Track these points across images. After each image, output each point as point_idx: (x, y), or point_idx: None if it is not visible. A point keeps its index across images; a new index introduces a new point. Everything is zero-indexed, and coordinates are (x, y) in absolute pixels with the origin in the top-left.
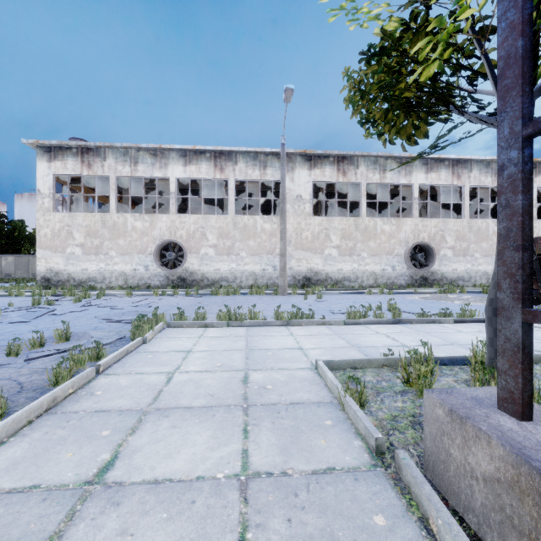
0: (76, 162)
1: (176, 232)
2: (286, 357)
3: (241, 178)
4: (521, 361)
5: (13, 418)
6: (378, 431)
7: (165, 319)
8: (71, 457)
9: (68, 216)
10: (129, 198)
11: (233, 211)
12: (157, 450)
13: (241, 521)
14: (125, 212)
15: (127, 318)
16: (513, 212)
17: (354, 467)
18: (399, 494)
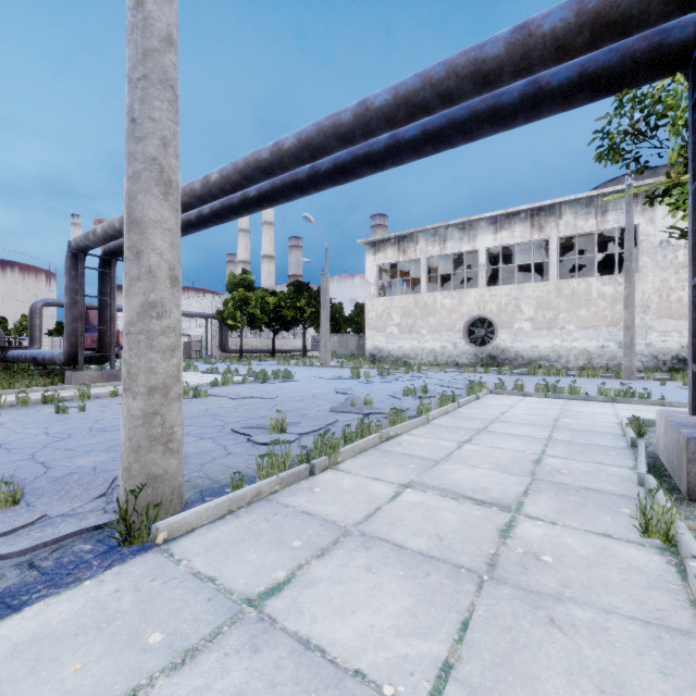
0: (394, 251)
1: (485, 306)
2: (597, 416)
3: (567, 234)
4: (691, 388)
5: (438, 410)
6: (635, 436)
7: (487, 387)
8: (468, 424)
9: (387, 300)
10: (438, 276)
11: (556, 276)
12: (505, 429)
13: (545, 443)
14: (432, 290)
15: (453, 386)
16: (690, 319)
17: (612, 446)
18: (631, 453)
